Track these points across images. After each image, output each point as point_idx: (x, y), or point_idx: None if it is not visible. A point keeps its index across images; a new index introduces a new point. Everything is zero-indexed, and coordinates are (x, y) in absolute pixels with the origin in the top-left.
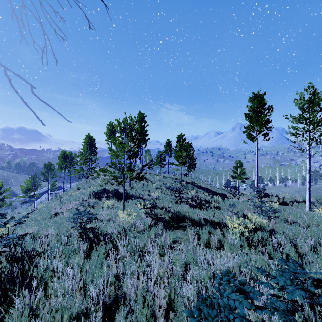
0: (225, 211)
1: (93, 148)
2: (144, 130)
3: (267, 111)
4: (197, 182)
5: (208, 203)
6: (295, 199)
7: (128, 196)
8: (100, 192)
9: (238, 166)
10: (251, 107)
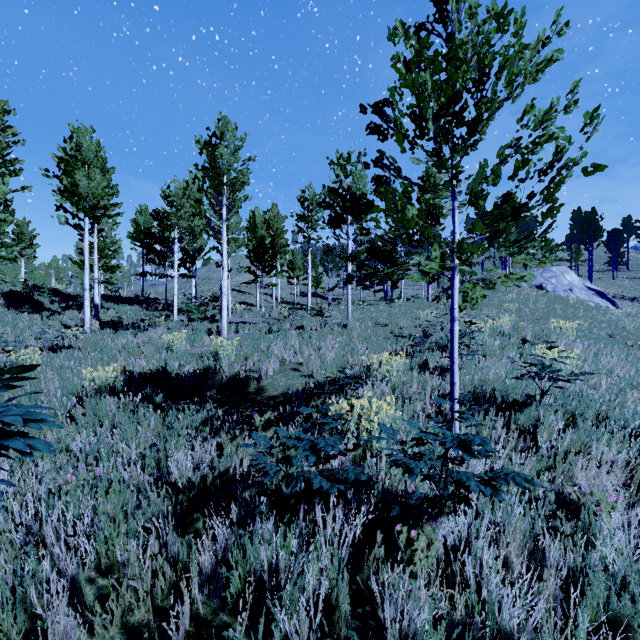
0: None
1: None
2: None
3: None
4: None
5: None
6: None
7: None
8: None
9: None
10: None
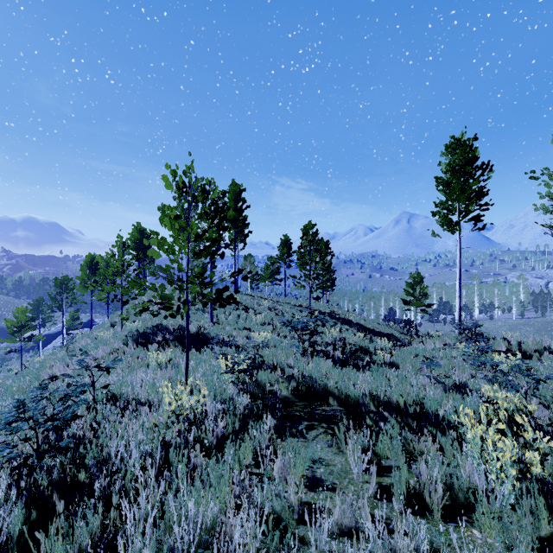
0: (409, 372)
1: (147, 249)
2: (242, 216)
3: (482, 172)
4: (340, 312)
5: (366, 354)
6: (543, 345)
7: (205, 341)
8: (150, 332)
9: (414, 282)
10: (449, 164)
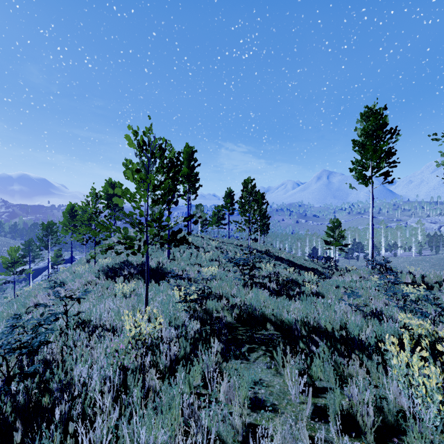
0: (332, 301)
1: None
2: (194, 173)
3: (391, 135)
4: (273, 251)
5: (296, 285)
6: (442, 278)
7: (163, 275)
8: (118, 267)
9: (334, 226)
10: (364, 129)
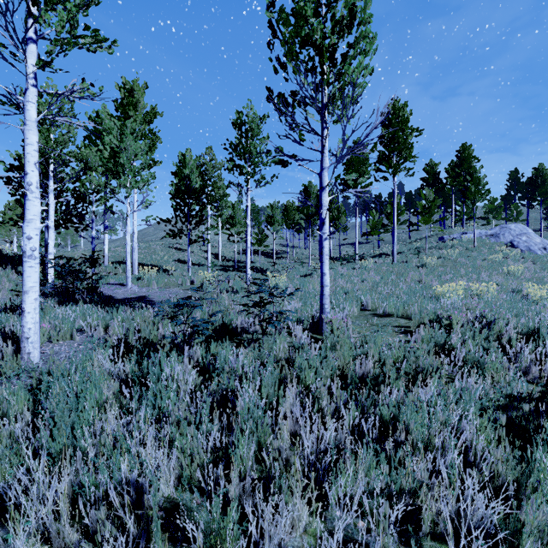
0: None
1: None
2: None
3: None
4: None
5: None
6: None
7: None
8: None
9: None
10: None
